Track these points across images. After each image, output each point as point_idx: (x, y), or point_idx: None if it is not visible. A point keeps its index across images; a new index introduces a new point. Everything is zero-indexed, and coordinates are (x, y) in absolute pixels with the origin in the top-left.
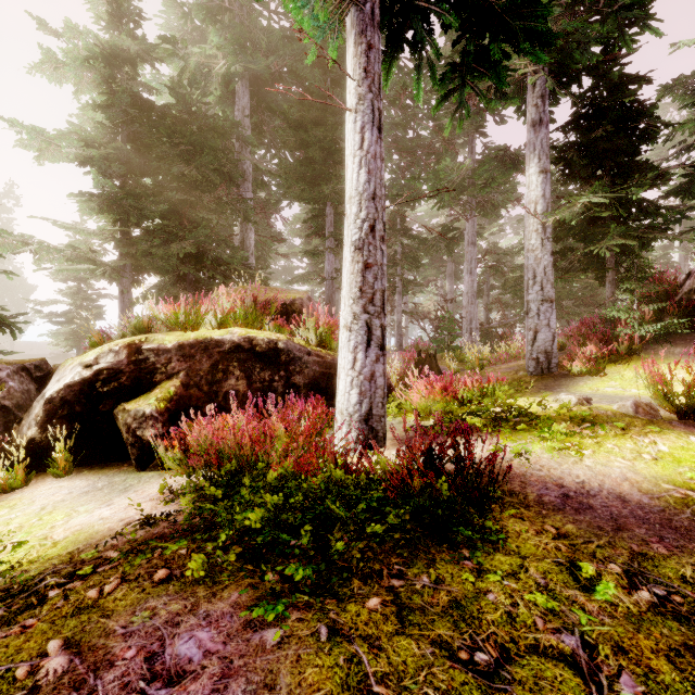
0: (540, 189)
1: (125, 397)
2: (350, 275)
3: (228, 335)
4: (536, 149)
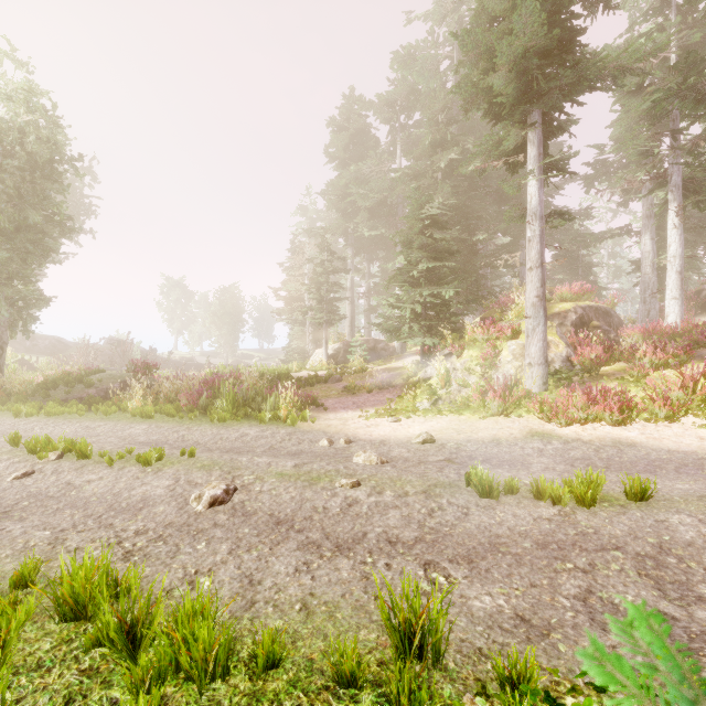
0: (651, 247)
1: (588, 325)
2: (677, 282)
3: (591, 303)
4: (649, 228)
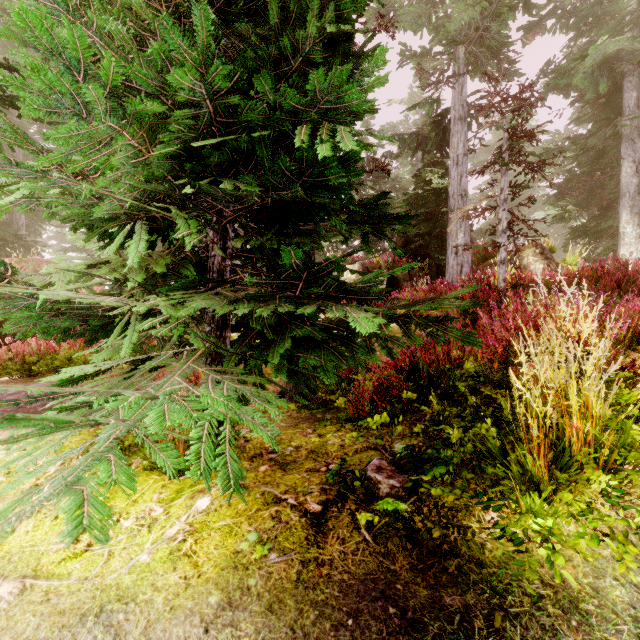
0: None
1: None
2: None
3: None
4: None
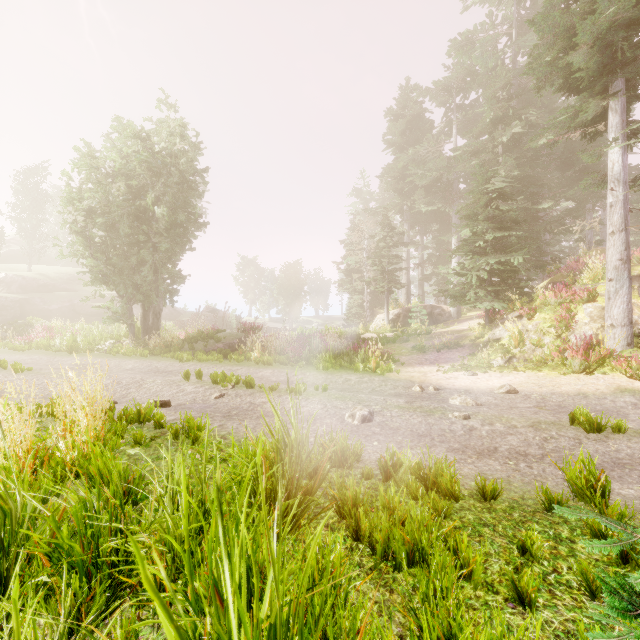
0: None
1: None
2: None
3: None
4: None
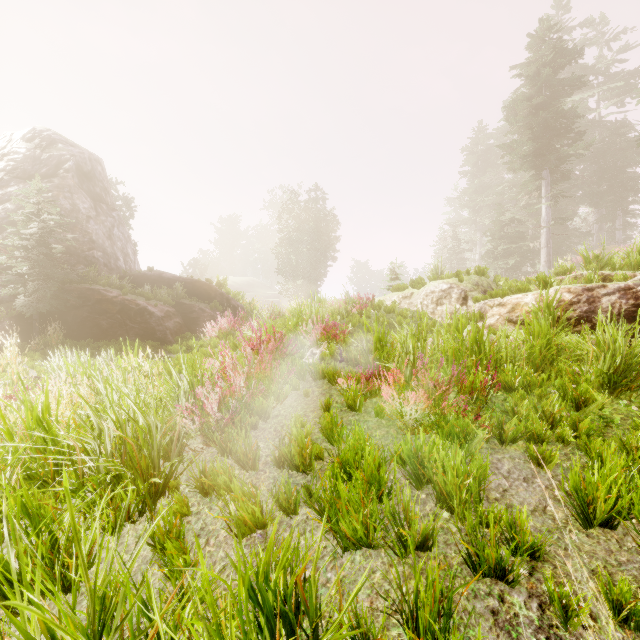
0: None
1: None
2: None
3: None
4: None
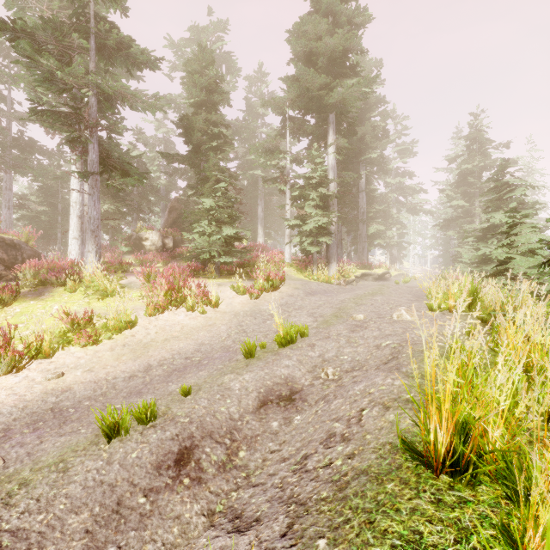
0: None
1: None
2: (77, 224)
3: None
4: None
